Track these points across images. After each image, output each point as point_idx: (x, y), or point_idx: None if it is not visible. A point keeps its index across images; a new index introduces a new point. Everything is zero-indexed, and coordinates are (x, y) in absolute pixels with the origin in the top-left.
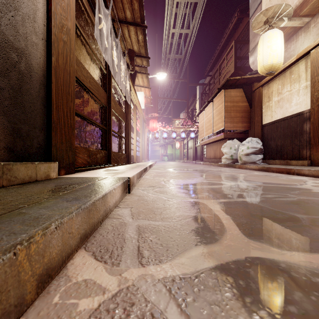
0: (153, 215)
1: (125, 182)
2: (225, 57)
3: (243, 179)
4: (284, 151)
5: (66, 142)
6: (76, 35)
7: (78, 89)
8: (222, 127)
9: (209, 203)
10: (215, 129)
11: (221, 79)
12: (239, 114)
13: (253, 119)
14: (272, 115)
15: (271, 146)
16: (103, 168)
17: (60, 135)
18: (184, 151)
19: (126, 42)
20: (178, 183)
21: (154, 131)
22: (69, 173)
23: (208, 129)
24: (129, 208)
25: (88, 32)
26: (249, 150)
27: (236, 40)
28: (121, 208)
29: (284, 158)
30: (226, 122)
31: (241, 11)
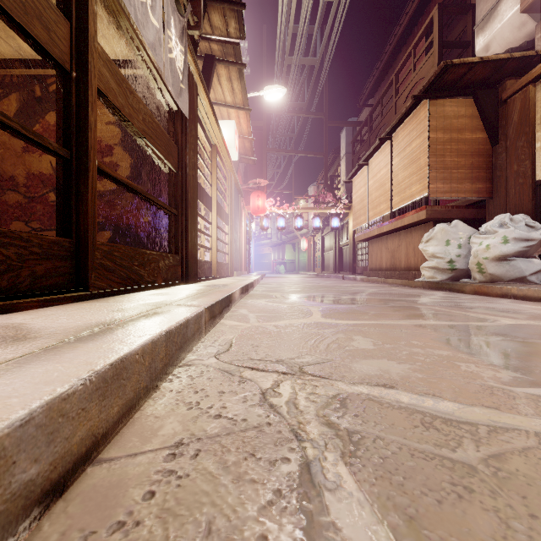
0: None
1: None
2: (411, 50)
3: None
4: None
5: None
6: None
7: (54, 85)
8: (420, 194)
9: None
10: (397, 202)
11: (399, 102)
12: (466, 161)
13: (502, 171)
14: None
15: None
16: None
17: None
18: (315, 256)
19: None
20: None
21: (260, 214)
22: None
23: (377, 205)
24: None
25: None
26: (509, 245)
27: (440, 3)
28: None
29: None
30: (433, 179)
31: None
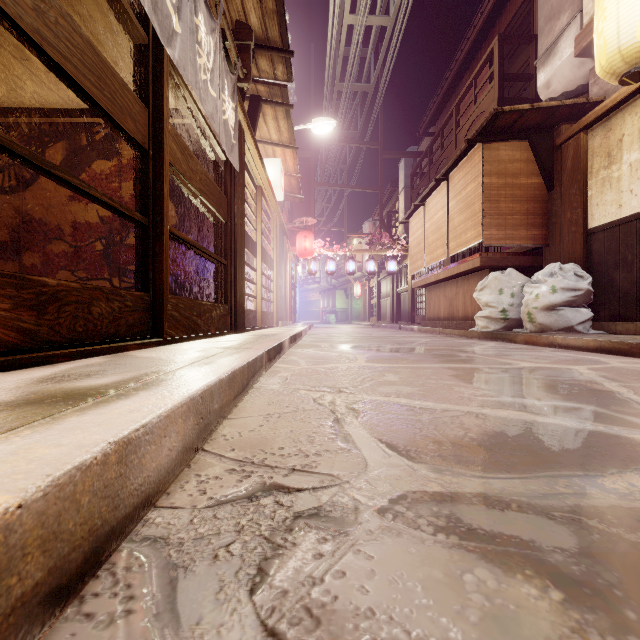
0: None
1: None
2: (472, 80)
3: None
4: None
5: None
6: None
7: (101, 134)
8: (475, 240)
9: None
10: (454, 247)
11: (460, 136)
12: (521, 207)
13: (557, 217)
14: (622, 203)
15: (617, 286)
16: (112, 354)
17: None
18: (371, 303)
19: (229, 1)
20: (408, 441)
21: (308, 257)
22: None
23: (433, 249)
24: None
25: None
26: (557, 295)
27: (501, 34)
28: None
29: None
30: (487, 226)
31: None
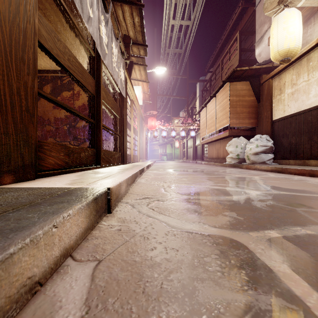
0: (139, 304)
1: (101, 198)
2: (228, 50)
3: (265, 184)
4: (300, 149)
5: (16, 133)
6: (57, 10)
7: (67, 80)
8: (226, 124)
9: (253, 244)
10: (218, 126)
11: (223, 74)
12: (246, 110)
13: (261, 114)
14: (285, 110)
15: (283, 144)
16: (88, 170)
17: (2, 122)
18: (183, 151)
19: (121, 27)
20: (183, 191)
21: (153, 129)
22: (23, 180)
23: (210, 127)
24: (92, 263)
25: (71, 4)
26: (258, 148)
27: (240, 30)
28: (75, 265)
29: (300, 158)
30: (231, 118)
31: (246, 0)
